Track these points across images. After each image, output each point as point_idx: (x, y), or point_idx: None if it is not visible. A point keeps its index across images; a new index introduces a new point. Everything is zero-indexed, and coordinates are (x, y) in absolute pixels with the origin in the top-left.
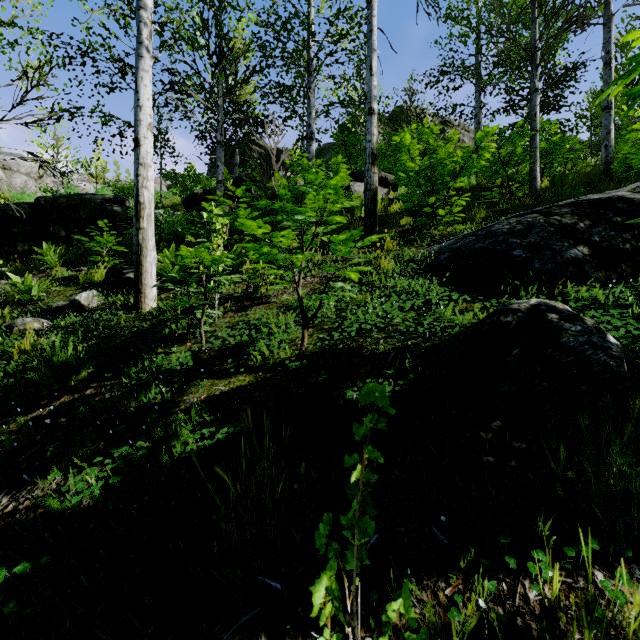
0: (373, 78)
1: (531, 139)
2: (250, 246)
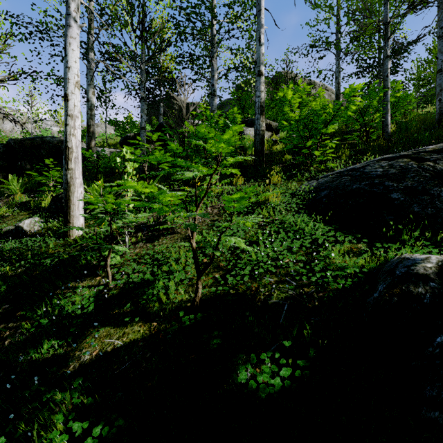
0: (261, 47)
1: (384, 94)
2: (139, 203)
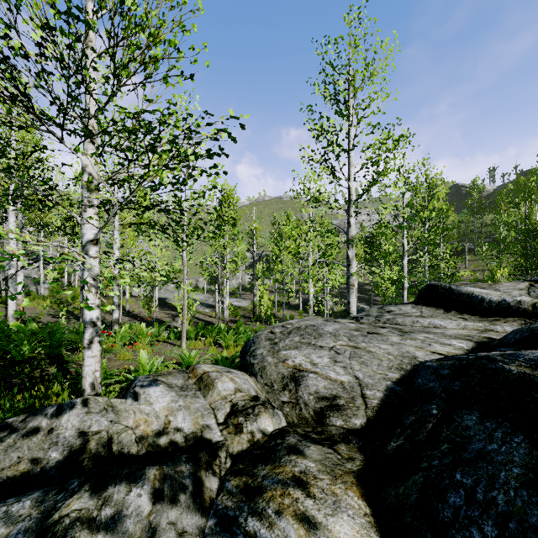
0: None
1: None
2: None
